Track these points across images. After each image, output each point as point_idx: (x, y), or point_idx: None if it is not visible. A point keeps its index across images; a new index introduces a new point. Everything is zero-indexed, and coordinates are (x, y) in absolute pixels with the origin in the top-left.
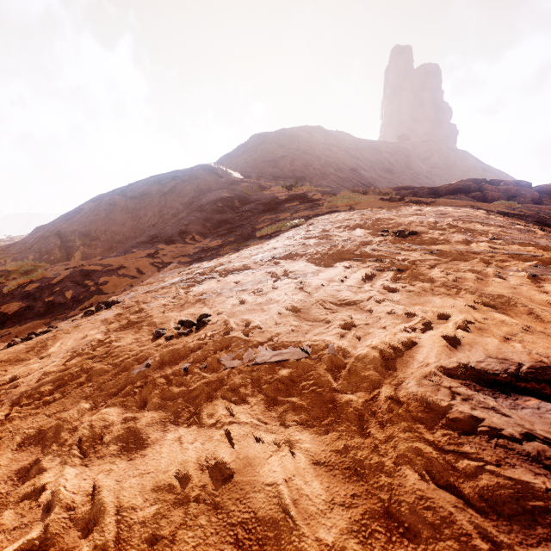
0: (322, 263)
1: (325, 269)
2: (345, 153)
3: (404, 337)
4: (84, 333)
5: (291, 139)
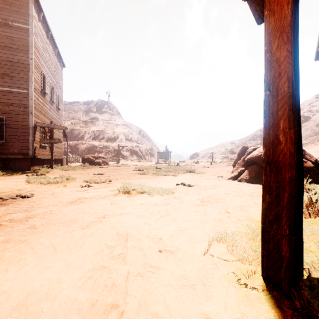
0: None
1: None
2: None
3: None
4: None
5: None
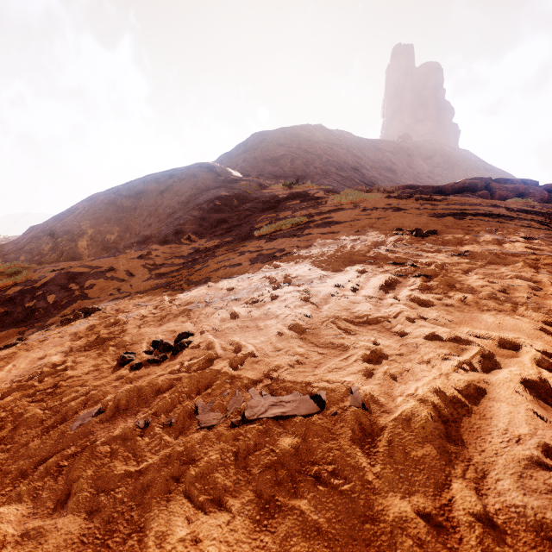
0: (329, 266)
1: (334, 274)
2: (347, 152)
3: (463, 382)
4: (45, 351)
5: (291, 137)
